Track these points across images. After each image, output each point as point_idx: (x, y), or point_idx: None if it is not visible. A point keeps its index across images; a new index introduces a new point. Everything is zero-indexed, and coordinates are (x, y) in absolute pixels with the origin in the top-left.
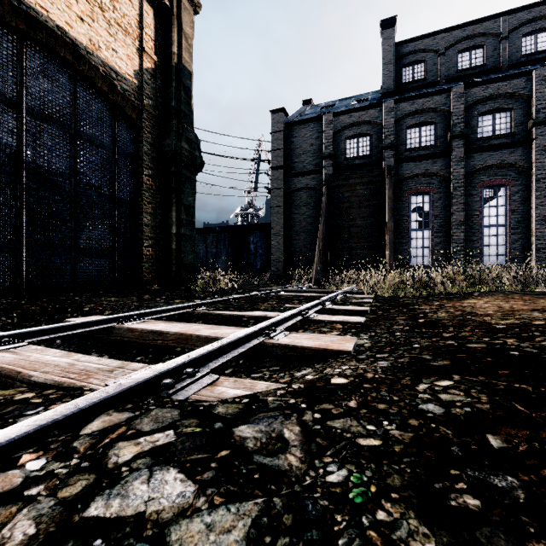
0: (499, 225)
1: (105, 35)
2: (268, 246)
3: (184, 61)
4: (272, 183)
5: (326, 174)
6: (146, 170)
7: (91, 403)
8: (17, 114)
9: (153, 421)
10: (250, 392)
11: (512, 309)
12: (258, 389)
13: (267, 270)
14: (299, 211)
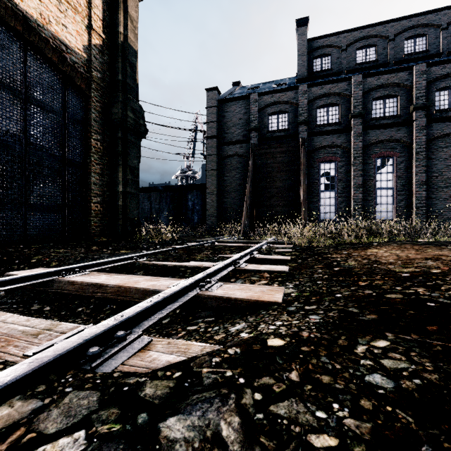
0: (388, 188)
1: (55, 11)
2: (203, 203)
3: (130, 41)
4: (207, 150)
5: (252, 144)
6: (94, 134)
7: None
8: None
9: (63, 413)
10: (184, 357)
11: (408, 257)
12: (193, 353)
13: (203, 223)
14: (229, 174)
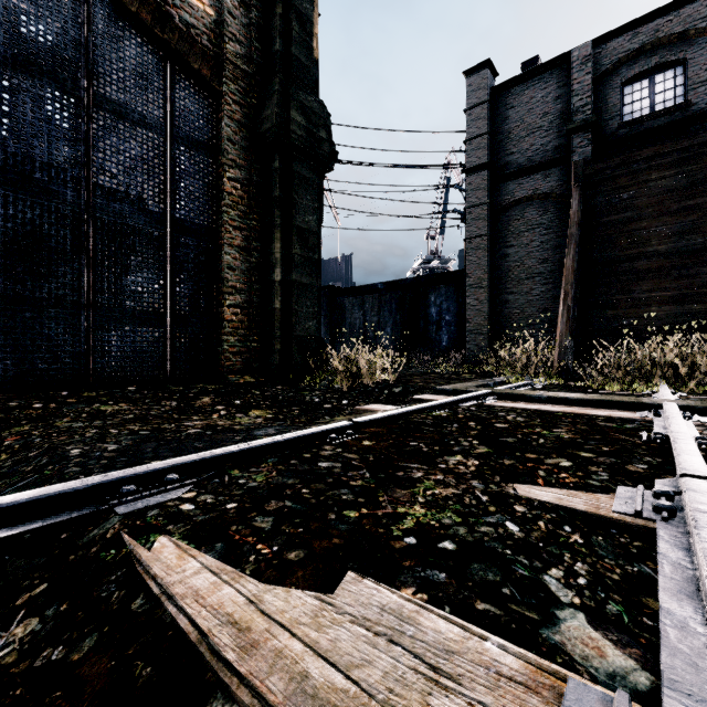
0: None
1: None
2: (460, 309)
3: None
4: (467, 198)
5: (577, 161)
6: (230, 169)
7: None
8: None
9: None
10: None
11: None
12: None
13: (458, 348)
14: (518, 240)
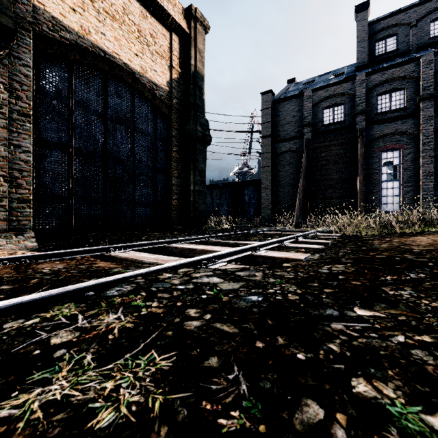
0: None
1: (149, 62)
2: (259, 197)
3: (198, 69)
4: (262, 149)
5: (305, 139)
6: (174, 147)
7: (178, 264)
8: (104, 121)
9: (203, 270)
10: None
11: None
12: None
13: (258, 215)
14: (283, 169)
